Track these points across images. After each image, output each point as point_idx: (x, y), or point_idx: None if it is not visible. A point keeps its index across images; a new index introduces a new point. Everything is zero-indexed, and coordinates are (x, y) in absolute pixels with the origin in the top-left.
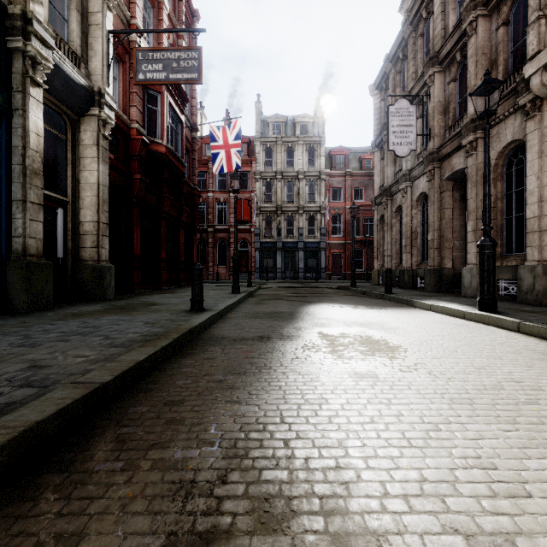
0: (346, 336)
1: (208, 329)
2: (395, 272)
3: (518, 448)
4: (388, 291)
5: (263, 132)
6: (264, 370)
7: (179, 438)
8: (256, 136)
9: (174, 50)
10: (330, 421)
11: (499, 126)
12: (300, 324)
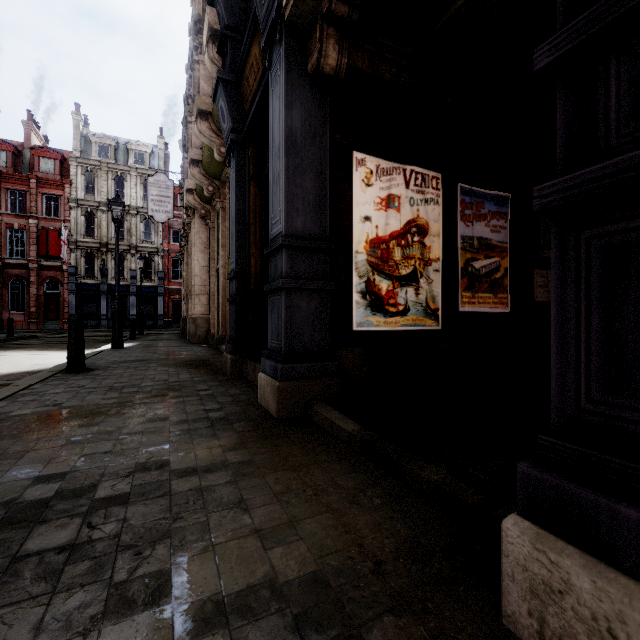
0: None
1: None
2: None
3: None
4: (131, 337)
5: (85, 150)
6: None
7: None
8: (71, 154)
9: None
10: None
11: None
12: None
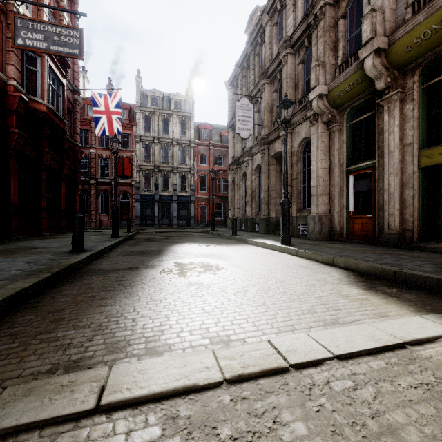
0: (193, 263)
1: (88, 265)
2: (242, 220)
3: (255, 306)
4: (234, 234)
5: (143, 102)
6: (128, 287)
7: (61, 327)
8: (137, 105)
9: (56, 25)
10: (164, 307)
11: (299, 127)
12: (163, 258)
